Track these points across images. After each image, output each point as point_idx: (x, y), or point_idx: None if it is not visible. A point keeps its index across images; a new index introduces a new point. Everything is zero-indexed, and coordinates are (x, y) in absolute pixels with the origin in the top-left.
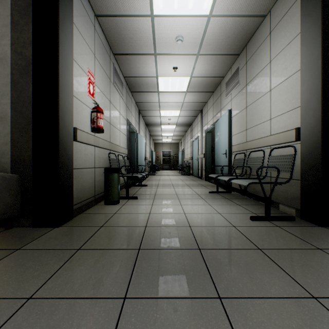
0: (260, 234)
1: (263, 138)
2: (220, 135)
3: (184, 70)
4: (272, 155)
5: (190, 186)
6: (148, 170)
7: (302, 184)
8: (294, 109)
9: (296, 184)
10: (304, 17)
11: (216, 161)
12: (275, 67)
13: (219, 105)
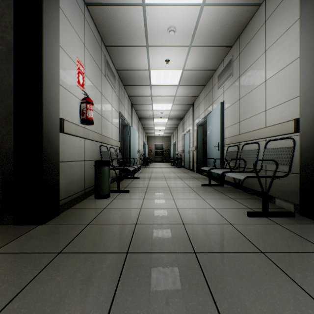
0: (260, 233)
1: (258, 130)
2: (212, 128)
3: (176, 63)
4: (268, 147)
5: (182, 178)
6: (141, 162)
7: (302, 178)
8: (292, 99)
9: (294, 178)
10: (304, 1)
11: (208, 154)
12: (271, 57)
13: (210, 98)
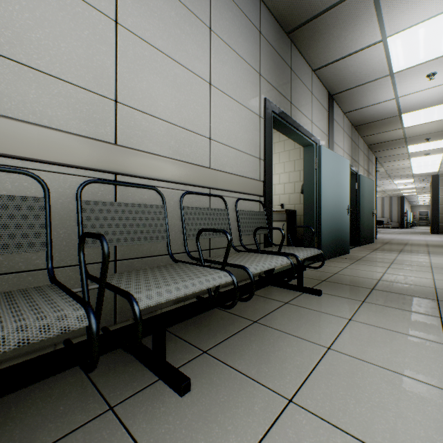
0: None
1: None
2: None
3: (427, 197)
4: None
5: None
6: None
7: None
8: None
9: None
10: None
11: None
12: None
13: None
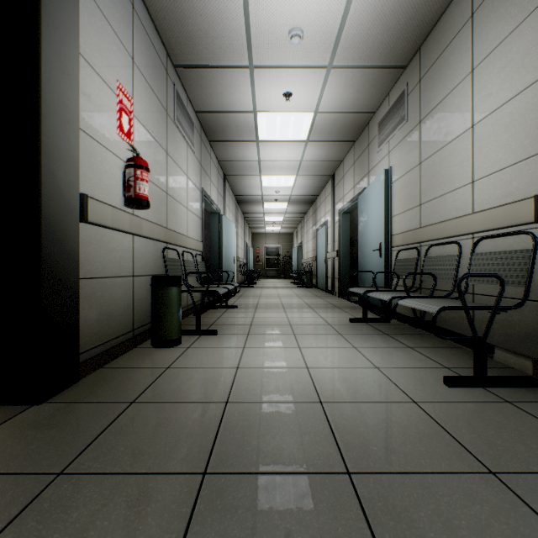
0: (478, 424)
1: (457, 218)
2: (368, 217)
3: (304, 99)
4: (477, 252)
5: (315, 308)
6: (242, 279)
7: None
8: (529, 159)
9: (534, 309)
10: None
11: (361, 264)
12: (484, 80)
13: (365, 164)
